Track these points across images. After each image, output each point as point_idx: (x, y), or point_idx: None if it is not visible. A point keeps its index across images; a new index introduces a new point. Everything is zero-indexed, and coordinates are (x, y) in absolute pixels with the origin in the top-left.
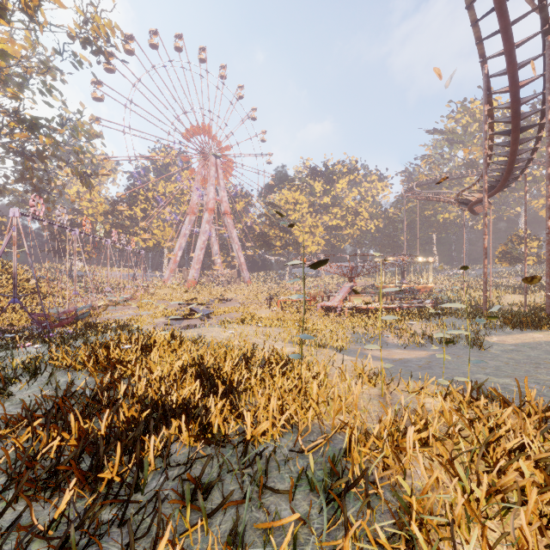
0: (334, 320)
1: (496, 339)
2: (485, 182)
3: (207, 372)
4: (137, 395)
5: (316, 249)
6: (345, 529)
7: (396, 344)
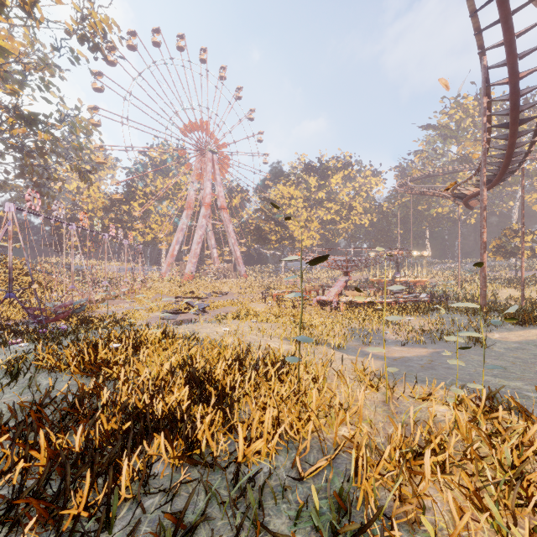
0: (330, 314)
1: (498, 335)
2: (483, 175)
3: (198, 375)
4: (120, 403)
5: (311, 243)
6: None
7: (394, 340)
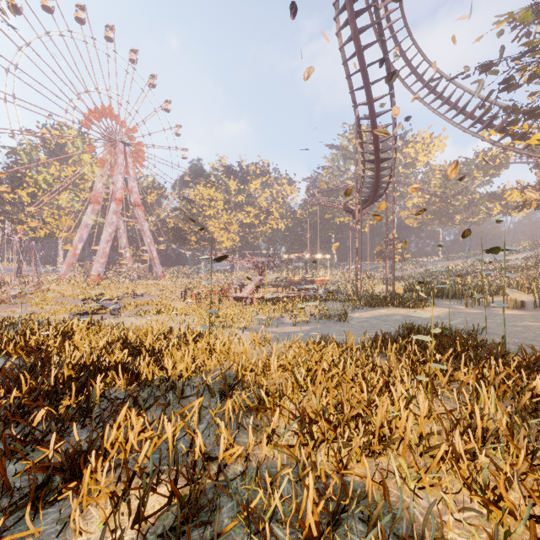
0: (244, 308)
1: (357, 315)
2: (356, 198)
3: (131, 345)
4: (72, 364)
5: (231, 245)
6: (227, 397)
7: (290, 323)
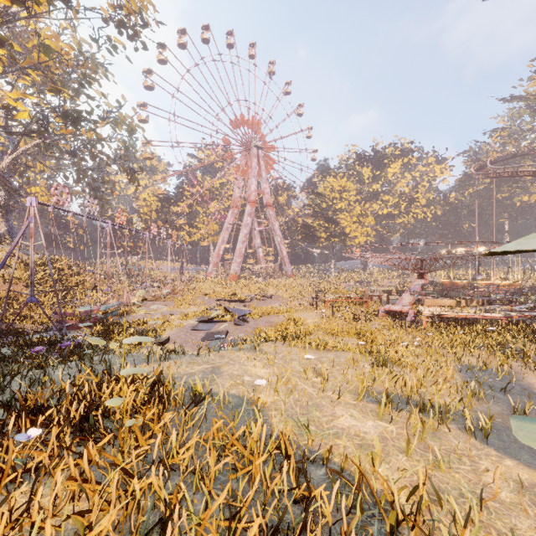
0: (409, 333)
1: None
2: None
3: None
4: None
5: (365, 240)
6: None
7: None
